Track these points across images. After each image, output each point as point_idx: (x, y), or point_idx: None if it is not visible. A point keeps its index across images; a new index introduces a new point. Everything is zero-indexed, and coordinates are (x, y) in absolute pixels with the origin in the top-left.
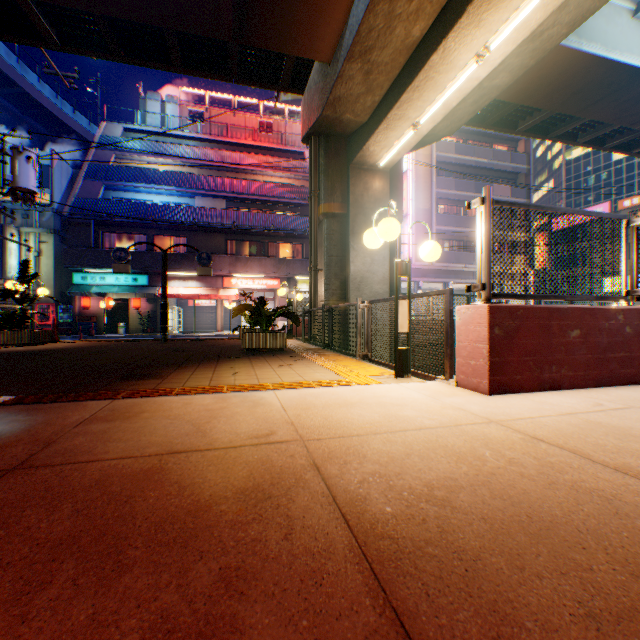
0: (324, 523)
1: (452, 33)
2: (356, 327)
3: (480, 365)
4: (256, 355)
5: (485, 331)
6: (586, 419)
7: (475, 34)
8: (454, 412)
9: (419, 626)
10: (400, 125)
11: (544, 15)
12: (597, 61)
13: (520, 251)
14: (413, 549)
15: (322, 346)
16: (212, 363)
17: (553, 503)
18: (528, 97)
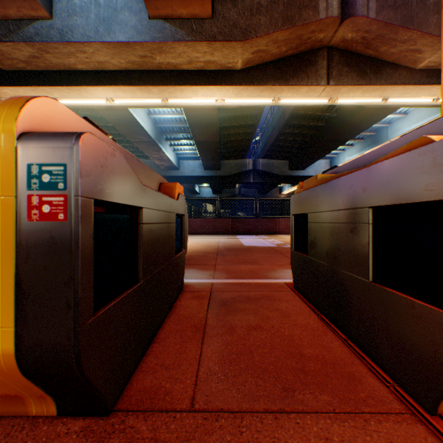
0: (191, 253)
1: (104, 87)
2: None
3: None
4: None
5: None
6: None
7: (112, 94)
8: None
9: (210, 252)
10: (44, 94)
11: (135, 105)
12: (131, 115)
13: None
14: (201, 251)
15: None
16: None
17: (200, 248)
18: (102, 111)
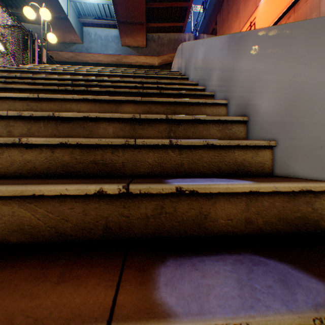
0: None
1: None
2: None
3: None
4: None
5: None
6: None
7: None
8: None
9: None
10: None
11: None
12: None
13: None
14: None
15: None
16: None
17: None
18: None
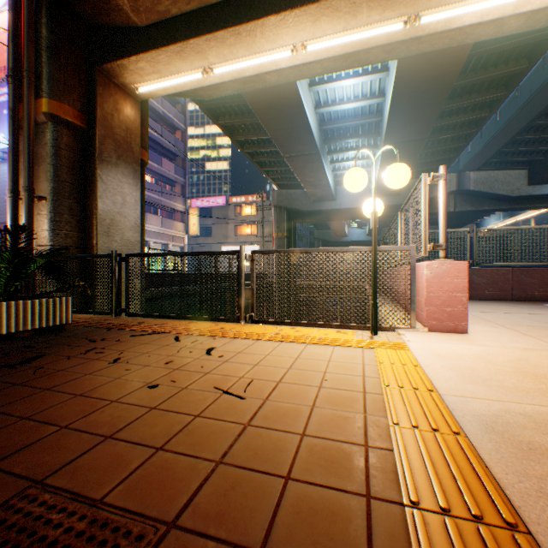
0: None
1: (299, 11)
2: (241, 282)
3: (458, 310)
4: (52, 347)
5: (465, 282)
6: (543, 336)
7: (308, 28)
8: (545, 352)
9: None
10: (194, 60)
11: (340, 53)
12: (300, 104)
13: (179, 219)
14: None
15: (114, 312)
16: (33, 394)
17: None
18: (259, 103)
